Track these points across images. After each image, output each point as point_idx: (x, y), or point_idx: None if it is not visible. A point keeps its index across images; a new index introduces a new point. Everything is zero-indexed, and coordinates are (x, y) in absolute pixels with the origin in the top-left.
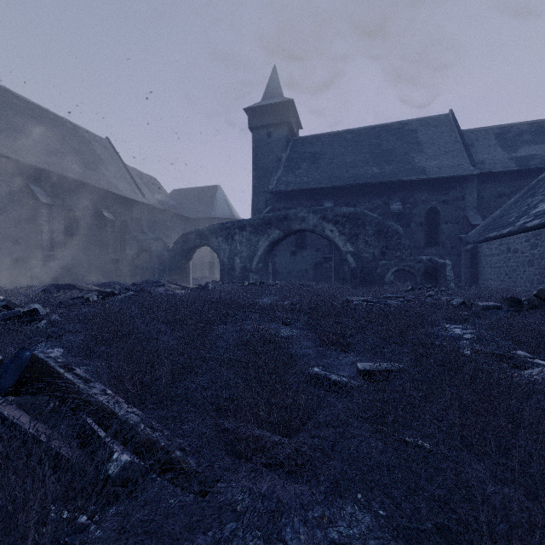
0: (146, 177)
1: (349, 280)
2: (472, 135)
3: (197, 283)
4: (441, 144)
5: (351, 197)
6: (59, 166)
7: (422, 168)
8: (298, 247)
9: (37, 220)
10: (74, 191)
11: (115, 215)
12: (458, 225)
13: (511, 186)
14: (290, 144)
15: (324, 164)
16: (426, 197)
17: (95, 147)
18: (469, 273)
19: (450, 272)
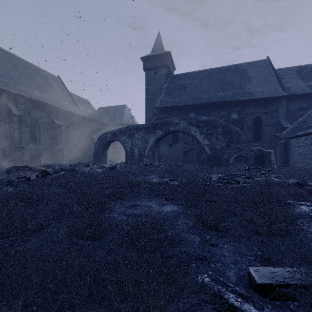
0: (82, 100)
1: (206, 162)
2: (281, 72)
3: (112, 163)
4: (262, 77)
5: (206, 111)
6: (26, 92)
7: (251, 92)
8: (173, 141)
9: (11, 125)
10: (36, 107)
11: (62, 122)
12: (274, 127)
13: (308, 103)
14: (168, 79)
15: (189, 91)
16: (253, 110)
17: (51, 81)
18: (283, 158)
19: (274, 158)
